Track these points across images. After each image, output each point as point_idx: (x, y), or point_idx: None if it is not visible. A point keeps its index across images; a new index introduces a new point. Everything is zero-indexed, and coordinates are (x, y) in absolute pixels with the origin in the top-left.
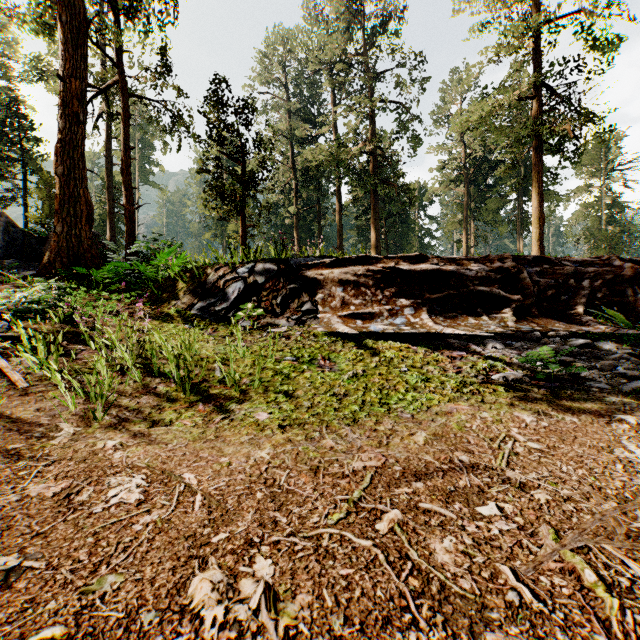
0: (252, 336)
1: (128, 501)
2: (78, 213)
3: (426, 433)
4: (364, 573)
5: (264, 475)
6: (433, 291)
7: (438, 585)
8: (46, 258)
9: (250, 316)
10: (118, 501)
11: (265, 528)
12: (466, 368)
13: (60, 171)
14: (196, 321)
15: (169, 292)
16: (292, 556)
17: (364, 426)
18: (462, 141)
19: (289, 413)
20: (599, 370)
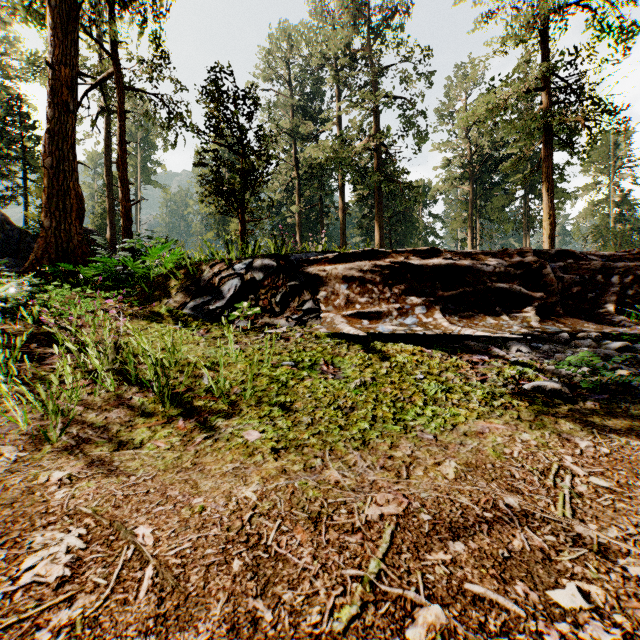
0: (248, 337)
1: (46, 579)
2: (68, 207)
3: (456, 462)
4: None
5: (246, 528)
6: (446, 288)
7: None
8: (33, 254)
9: (247, 316)
10: (30, 580)
11: (238, 635)
12: (491, 375)
13: (48, 163)
14: (188, 321)
15: (161, 290)
16: None
17: (377, 451)
18: (467, 138)
19: (285, 432)
20: None
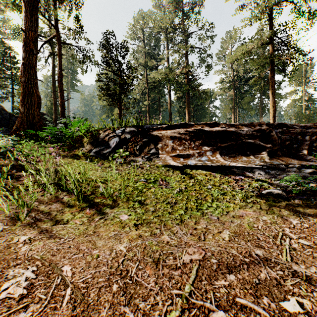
0: (122, 167)
1: (14, 295)
2: (33, 102)
3: (229, 231)
4: None
5: (120, 267)
6: (222, 142)
7: None
8: (15, 125)
9: (122, 156)
10: (5, 296)
11: None
12: (246, 186)
13: (23, 80)
14: (92, 159)
15: (79, 143)
16: None
17: (188, 225)
18: (232, 68)
19: (141, 215)
20: None
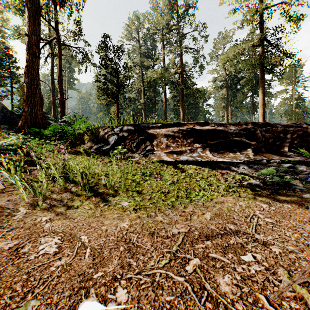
0: (121, 162)
1: (49, 252)
2: (36, 102)
3: (211, 213)
4: (180, 299)
5: (124, 237)
6: (212, 140)
7: (223, 307)
8: (20, 124)
9: (120, 152)
10: (43, 252)
11: (124, 269)
12: (230, 179)
13: (27, 81)
14: (93, 155)
15: (80, 140)
16: (138, 287)
17: (178, 209)
18: (224, 67)
19: (139, 202)
20: (298, 180)
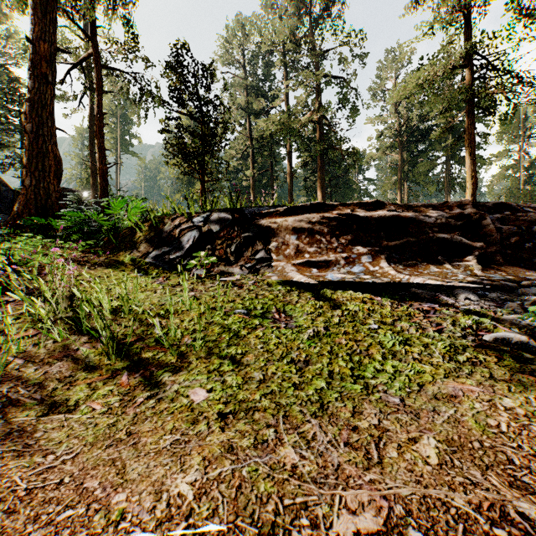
0: (203, 285)
1: None
2: (46, 168)
3: (434, 437)
4: None
5: None
6: (391, 238)
7: None
8: (15, 210)
9: (204, 264)
10: None
11: None
12: (447, 325)
13: (29, 128)
14: (149, 269)
15: (127, 241)
16: None
17: (337, 418)
18: (397, 112)
19: (234, 390)
20: None
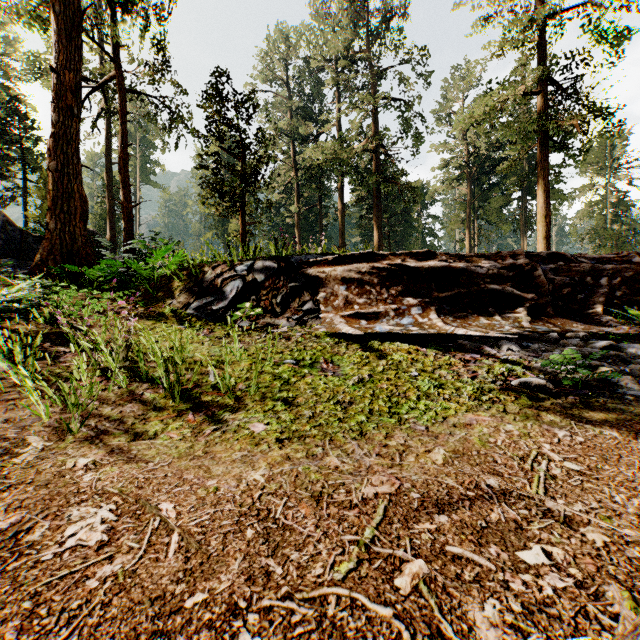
0: (250, 337)
1: (87, 543)
2: (72, 210)
3: (444, 450)
4: None
5: (257, 505)
6: (442, 289)
7: None
8: (39, 256)
9: (249, 316)
10: (74, 544)
11: (254, 584)
12: (482, 372)
13: (53, 166)
14: (192, 321)
15: (165, 291)
16: (288, 632)
17: (373, 440)
18: (465, 139)
19: (288, 424)
20: (629, 375)
